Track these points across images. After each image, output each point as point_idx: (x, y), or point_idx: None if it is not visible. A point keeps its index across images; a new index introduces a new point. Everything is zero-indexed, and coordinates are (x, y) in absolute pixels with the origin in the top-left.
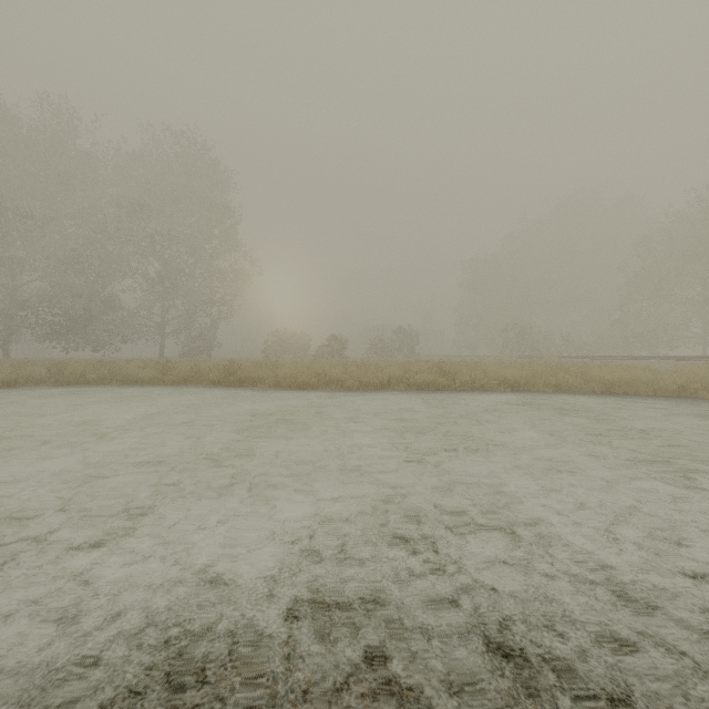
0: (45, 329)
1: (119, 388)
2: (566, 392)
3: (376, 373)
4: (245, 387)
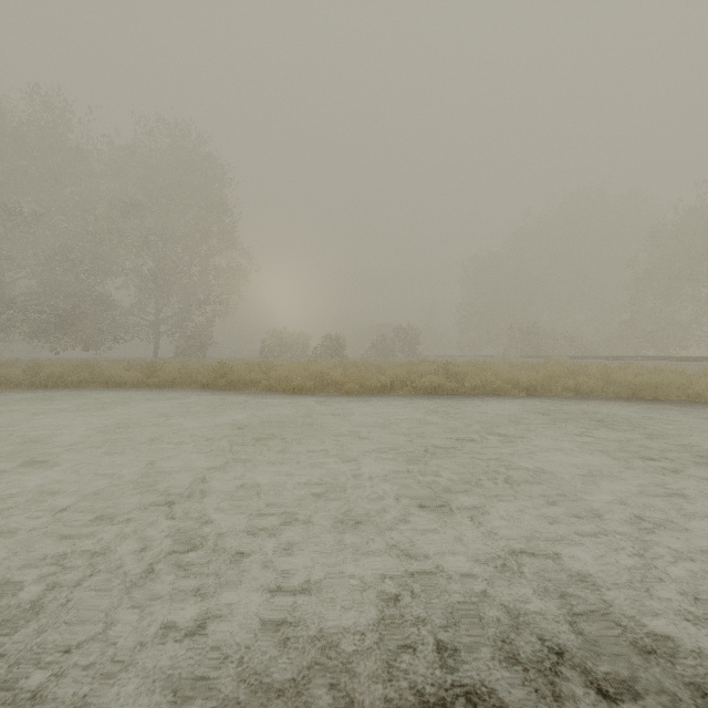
0: (33, 328)
1: (98, 392)
2: (588, 397)
3: (377, 376)
4: (235, 390)
